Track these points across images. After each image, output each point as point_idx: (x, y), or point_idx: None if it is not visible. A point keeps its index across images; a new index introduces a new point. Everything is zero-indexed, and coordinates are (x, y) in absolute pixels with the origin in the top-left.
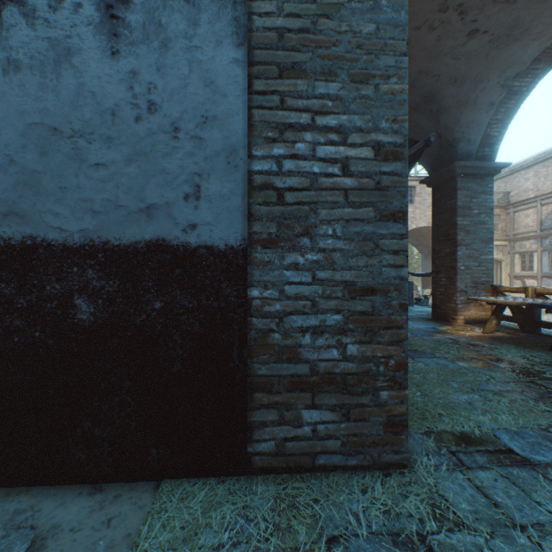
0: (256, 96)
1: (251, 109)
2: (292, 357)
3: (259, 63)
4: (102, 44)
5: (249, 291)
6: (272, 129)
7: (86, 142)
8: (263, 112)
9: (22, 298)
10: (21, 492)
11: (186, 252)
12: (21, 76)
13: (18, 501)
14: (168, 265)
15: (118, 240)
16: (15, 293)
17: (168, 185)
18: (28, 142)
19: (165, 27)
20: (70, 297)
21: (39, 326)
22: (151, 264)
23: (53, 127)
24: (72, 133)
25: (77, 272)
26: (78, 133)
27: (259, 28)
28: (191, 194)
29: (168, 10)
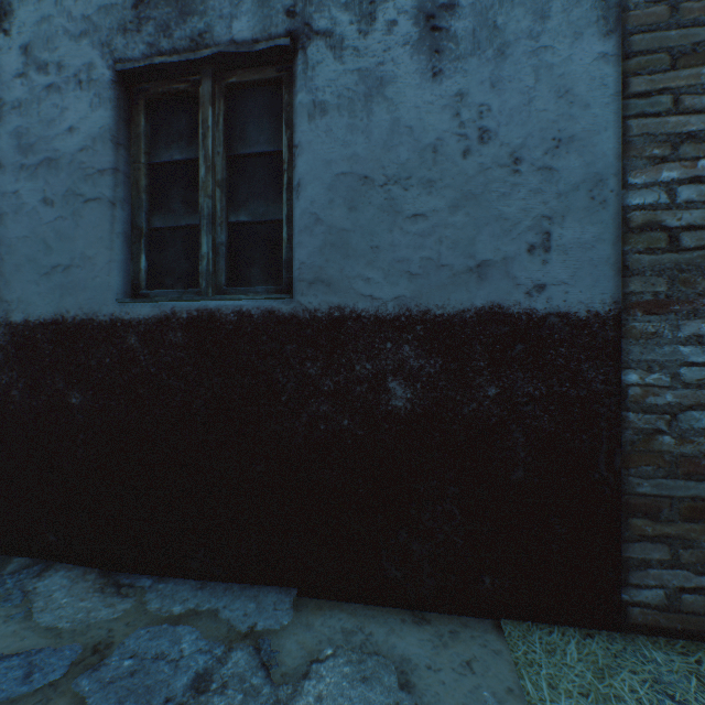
0: (634, 100)
1: (625, 119)
2: (692, 472)
3: (638, 53)
4: (420, 66)
5: (623, 374)
6: (660, 144)
7: (401, 190)
8: (644, 122)
9: (328, 380)
10: (332, 607)
11: (530, 322)
12: (328, 119)
13: (337, 618)
14: (505, 339)
15: (440, 308)
16: (321, 374)
17: (505, 234)
18: (335, 196)
19: (500, 28)
20: (382, 380)
21: (346, 413)
22: (482, 338)
23: (362, 175)
24: (385, 180)
25: (390, 349)
26: (391, 179)
27: (638, 3)
28: (536, 244)
29: (505, 6)
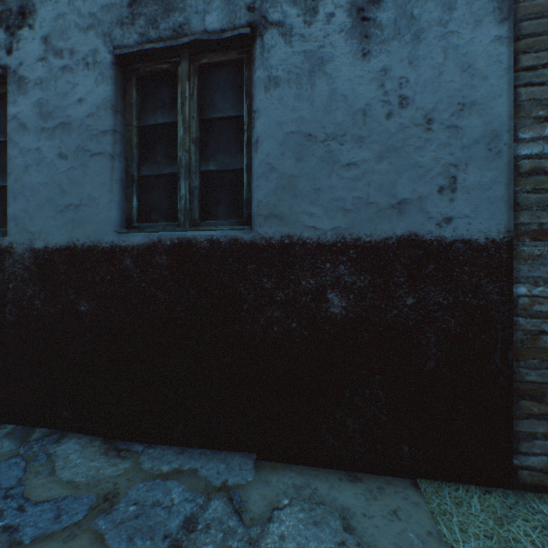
0: (523, 72)
1: (516, 88)
2: None
3: (526, 36)
4: (352, 48)
5: (514, 287)
6: (544, 107)
7: (337, 144)
8: (531, 89)
9: (280, 292)
10: (284, 468)
11: (440, 246)
12: (280, 91)
13: (289, 476)
14: (420, 260)
15: (368, 236)
16: (275, 287)
17: (420, 178)
18: (285, 150)
19: (416, 18)
20: (322, 292)
21: (294, 318)
22: (402, 259)
23: (307, 133)
24: (325, 137)
25: (329, 268)
26: (329, 136)
27: None
28: (445, 186)
29: (420, 1)
